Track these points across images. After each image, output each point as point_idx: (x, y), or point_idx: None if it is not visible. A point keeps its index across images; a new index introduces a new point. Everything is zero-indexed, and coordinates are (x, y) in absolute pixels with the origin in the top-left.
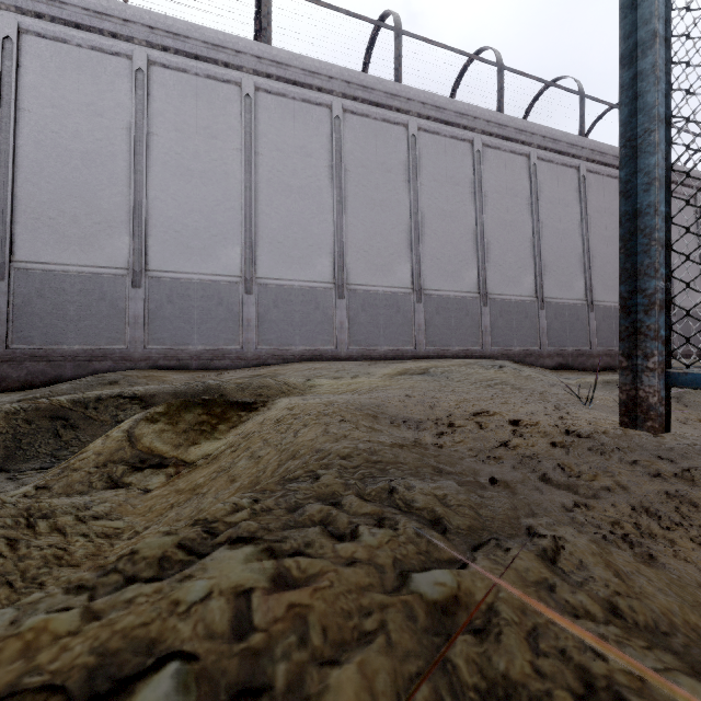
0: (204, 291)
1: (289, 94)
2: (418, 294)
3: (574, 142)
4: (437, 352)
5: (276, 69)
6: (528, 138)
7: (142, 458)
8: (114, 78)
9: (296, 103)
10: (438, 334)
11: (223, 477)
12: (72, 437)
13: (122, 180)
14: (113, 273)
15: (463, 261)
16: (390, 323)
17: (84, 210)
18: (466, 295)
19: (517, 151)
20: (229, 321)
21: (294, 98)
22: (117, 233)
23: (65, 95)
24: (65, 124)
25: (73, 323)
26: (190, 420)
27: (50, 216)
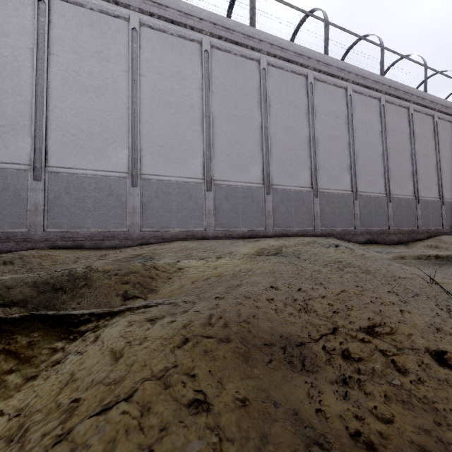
0: (96, 184)
1: (168, 30)
2: (268, 188)
3: (377, 80)
4: (282, 232)
5: (157, 9)
6: (346, 75)
7: None
8: (19, 6)
9: (173, 38)
10: (282, 218)
11: None
12: None
13: (25, 90)
14: (16, 168)
15: (300, 164)
16: (247, 210)
17: None
18: (302, 189)
19: (338, 85)
20: (118, 208)
21: (172, 33)
22: (20, 135)
23: None
24: None
25: None
26: None
27: None
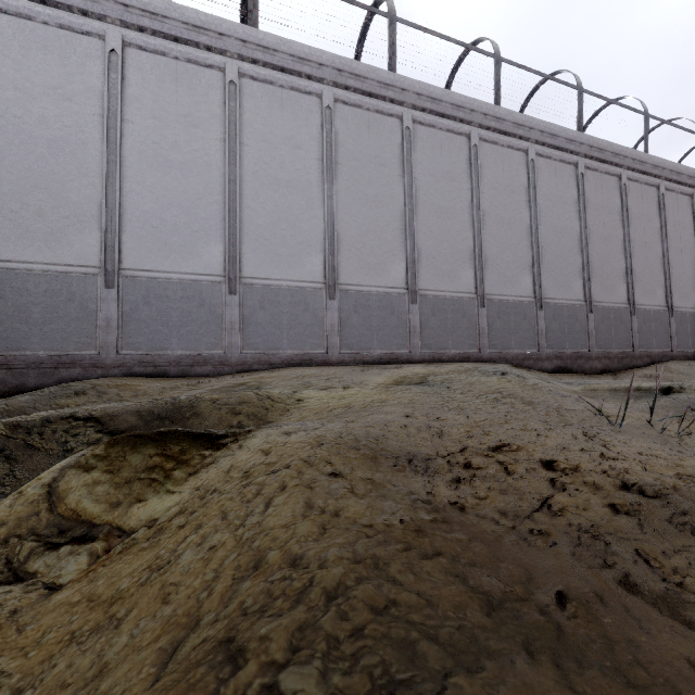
0: (184, 292)
1: (277, 82)
2: (413, 294)
3: (572, 138)
4: (433, 355)
5: (262, 54)
6: (526, 133)
7: (63, 527)
8: (85, 59)
9: (284, 91)
10: (434, 337)
11: (154, 585)
12: (6, 473)
13: (93, 170)
14: (83, 272)
15: (460, 260)
16: (384, 325)
17: (51, 203)
18: (462, 295)
19: (515, 146)
20: (211, 324)
21: (281, 85)
22: (88, 229)
23: (29, 77)
24: (29, 108)
25: (38, 327)
26: (137, 464)
27: (12, 209)
